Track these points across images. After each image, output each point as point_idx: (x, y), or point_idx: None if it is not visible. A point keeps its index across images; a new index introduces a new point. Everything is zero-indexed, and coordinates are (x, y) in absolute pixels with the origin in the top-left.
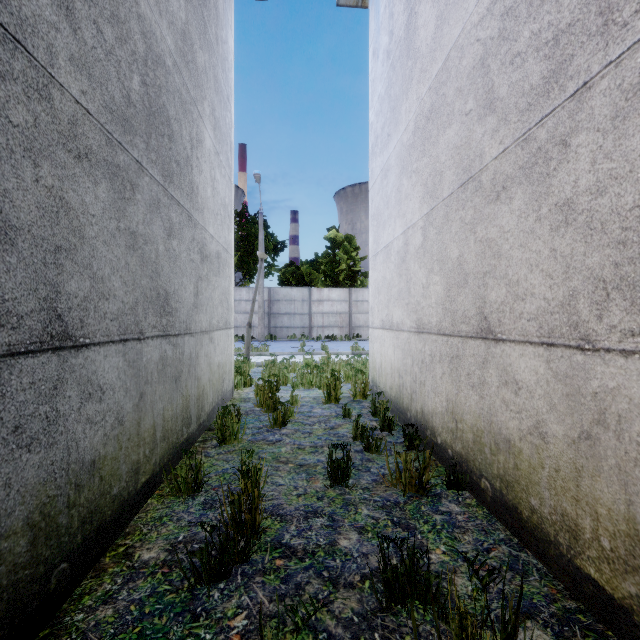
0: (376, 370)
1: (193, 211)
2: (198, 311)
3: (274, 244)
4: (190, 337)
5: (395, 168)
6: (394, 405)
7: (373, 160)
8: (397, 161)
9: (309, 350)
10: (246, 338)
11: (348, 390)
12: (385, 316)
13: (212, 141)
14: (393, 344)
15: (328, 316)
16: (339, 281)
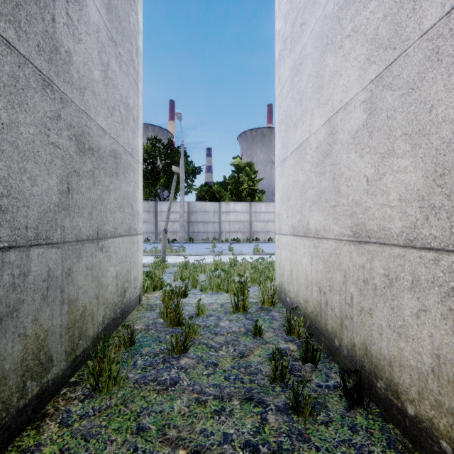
0: (284, 277)
1: (57, 79)
2: (71, 214)
3: (192, 169)
4: (48, 249)
5: (313, 53)
6: (311, 322)
7: (281, 66)
8: (316, 43)
9: (218, 251)
10: (162, 242)
11: (254, 294)
12: (297, 222)
13: (103, 20)
14: (309, 253)
15: (233, 224)
16: (242, 197)
